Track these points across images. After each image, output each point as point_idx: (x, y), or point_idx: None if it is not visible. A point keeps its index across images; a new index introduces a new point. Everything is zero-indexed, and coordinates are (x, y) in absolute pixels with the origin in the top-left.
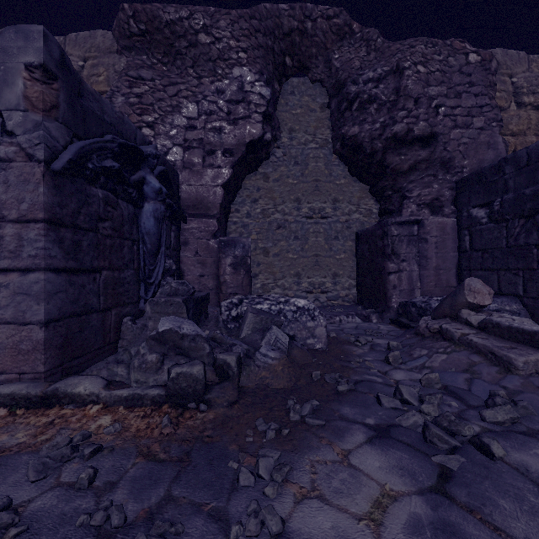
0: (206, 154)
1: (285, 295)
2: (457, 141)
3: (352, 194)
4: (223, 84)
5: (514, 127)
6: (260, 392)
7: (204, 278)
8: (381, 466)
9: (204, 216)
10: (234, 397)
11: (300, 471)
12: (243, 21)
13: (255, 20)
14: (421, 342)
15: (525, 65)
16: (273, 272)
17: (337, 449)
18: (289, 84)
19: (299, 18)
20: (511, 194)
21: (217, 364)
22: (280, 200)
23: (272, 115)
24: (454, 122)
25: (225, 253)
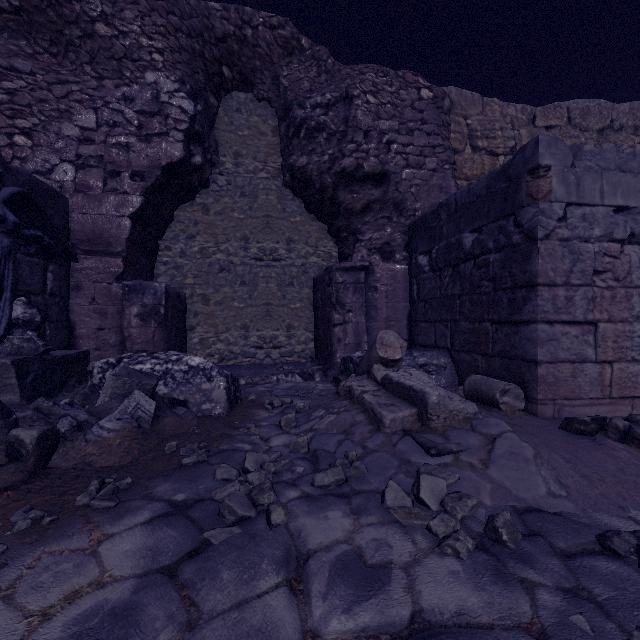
0: (109, 176)
1: (229, 351)
2: (409, 181)
3: (309, 235)
4: (132, 90)
5: (468, 171)
6: (73, 472)
7: (103, 332)
8: (131, 549)
9: (104, 254)
10: (5, 483)
11: (15, 567)
12: (158, 15)
13: (175, 17)
14: (331, 402)
15: (480, 107)
16: (214, 324)
17: (98, 534)
18: (234, 99)
19: (235, 22)
20: (444, 241)
21: (7, 442)
22: (224, 237)
23: (201, 135)
24: (406, 161)
25: (130, 300)
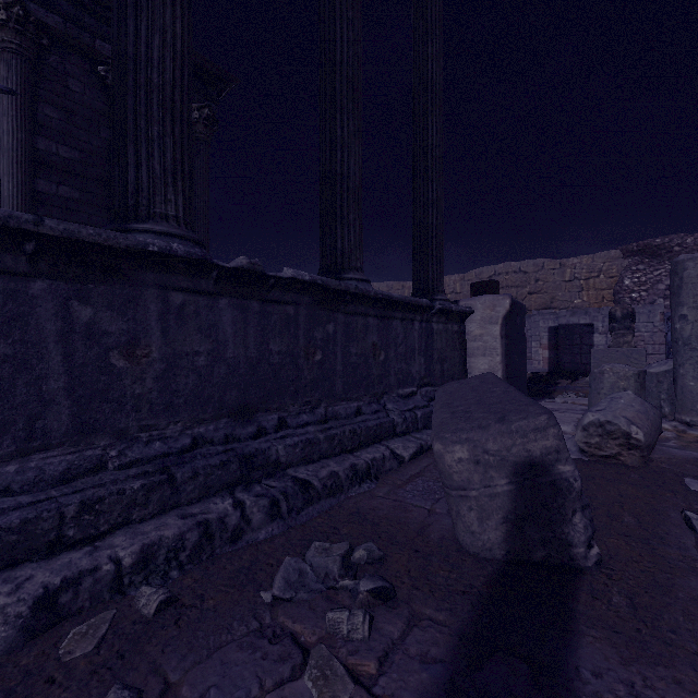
0: None
1: None
2: None
3: None
4: None
5: None
6: None
7: None
8: None
9: None
10: None
11: None
12: None
13: None
14: None
15: None
16: None
17: None
18: None
19: None
20: None
21: None
22: None
23: None
24: None
25: None
